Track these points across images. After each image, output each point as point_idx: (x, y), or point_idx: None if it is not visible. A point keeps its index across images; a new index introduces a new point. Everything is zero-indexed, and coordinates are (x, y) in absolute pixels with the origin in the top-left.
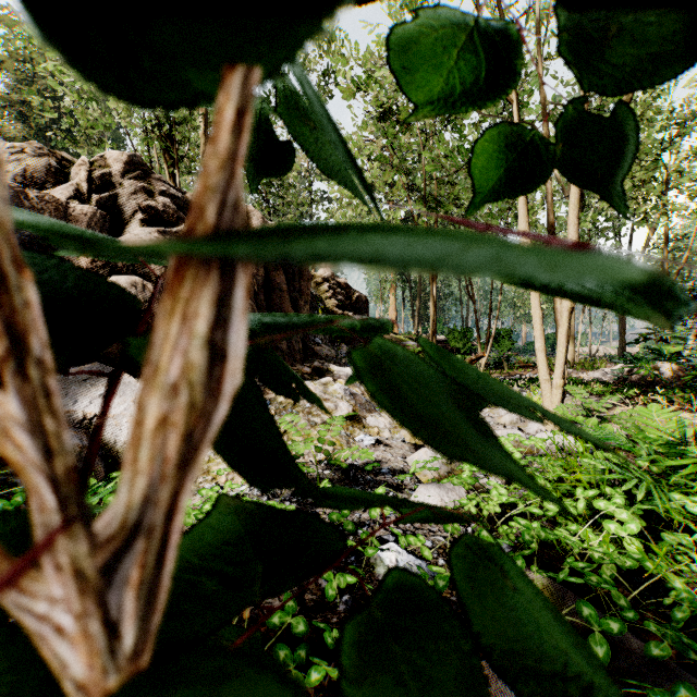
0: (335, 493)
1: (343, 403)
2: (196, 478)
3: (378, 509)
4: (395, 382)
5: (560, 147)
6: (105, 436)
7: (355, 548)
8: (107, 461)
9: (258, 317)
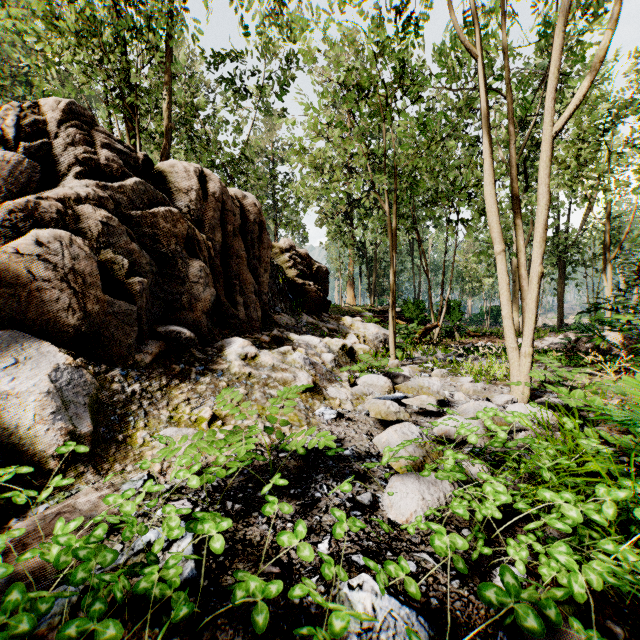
0: None
1: (302, 373)
2: (125, 466)
3: (345, 523)
4: None
5: None
6: (5, 418)
7: None
8: (10, 449)
9: None
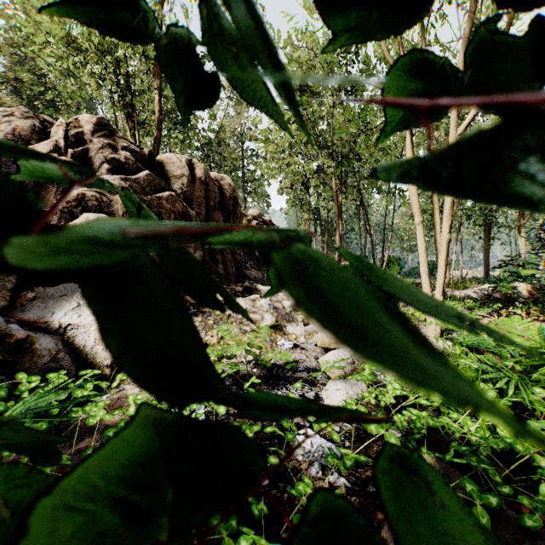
0: (259, 400)
1: (268, 315)
2: None
3: None
4: (324, 287)
5: (468, 75)
6: (76, 341)
7: (278, 467)
8: (78, 361)
9: (177, 223)
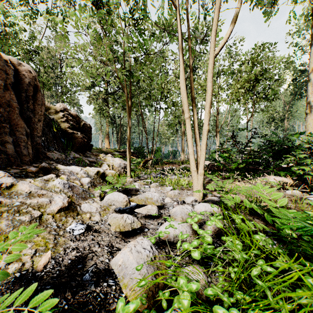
0: None
1: (59, 196)
2: None
3: None
4: None
5: None
6: None
7: None
8: None
9: None
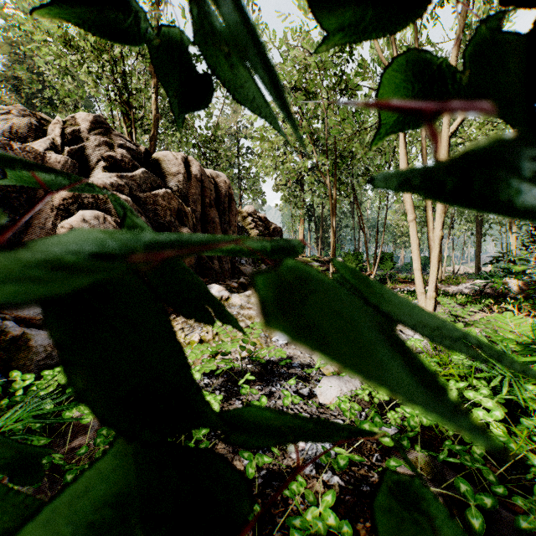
0: (245, 420)
1: None
2: None
3: (290, 398)
4: (312, 318)
5: (467, 73)
6: None
7: (261, 513)
8: None
9: (150, 235)
